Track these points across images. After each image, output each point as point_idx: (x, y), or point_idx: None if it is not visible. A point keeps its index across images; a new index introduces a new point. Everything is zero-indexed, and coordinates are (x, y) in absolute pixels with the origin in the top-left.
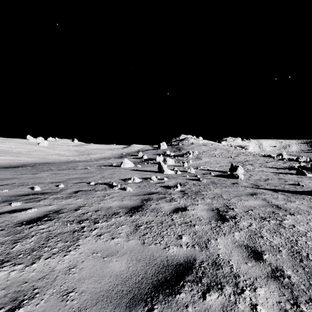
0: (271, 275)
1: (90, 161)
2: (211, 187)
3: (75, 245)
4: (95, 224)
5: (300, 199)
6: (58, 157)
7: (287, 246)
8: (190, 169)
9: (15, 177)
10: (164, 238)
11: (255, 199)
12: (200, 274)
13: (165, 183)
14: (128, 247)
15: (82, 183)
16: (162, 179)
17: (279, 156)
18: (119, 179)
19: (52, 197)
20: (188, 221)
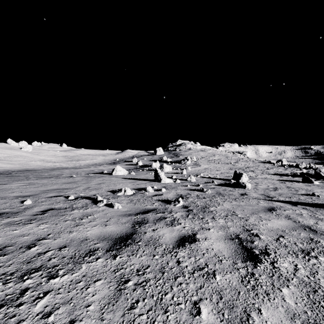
0: None
1: (79, 167)
2: (219, 201)
3: None
4: (48, 282)
5: None
6: (42, 163)
7: None
8: (191, 177)
9: None
10: (168, 313)
11: (277, 217)
12: None
13: (163, 195)
14: None
15: (58, 196)
16: (159, 189)
17: (278, 162)
18: (108, 190)
19: (5, 221)
20: (202, 263)
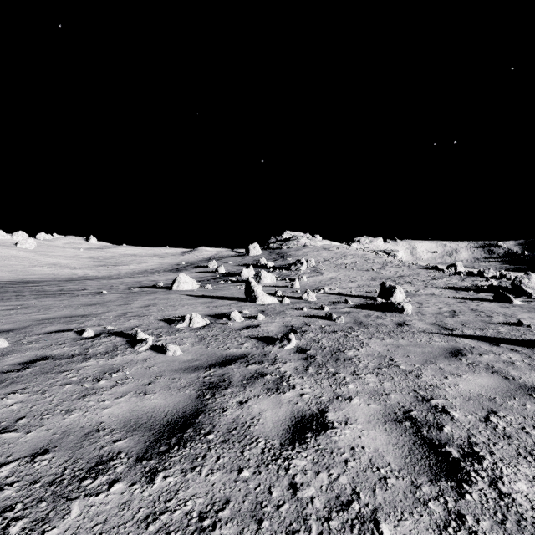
0: None
1: (117, 277)
2: (361, 337)
3: None
4: None
5: None
6: (53, 269)
7: None
8: (308, 294)
9: None
10: None
11: (471, 368)
12: None
13: (261, 326)
14: None
15: (64, 332)
16: (254, 316)
17: (451, 268)
18: (160, 318)
19: None
20: (346, 489)
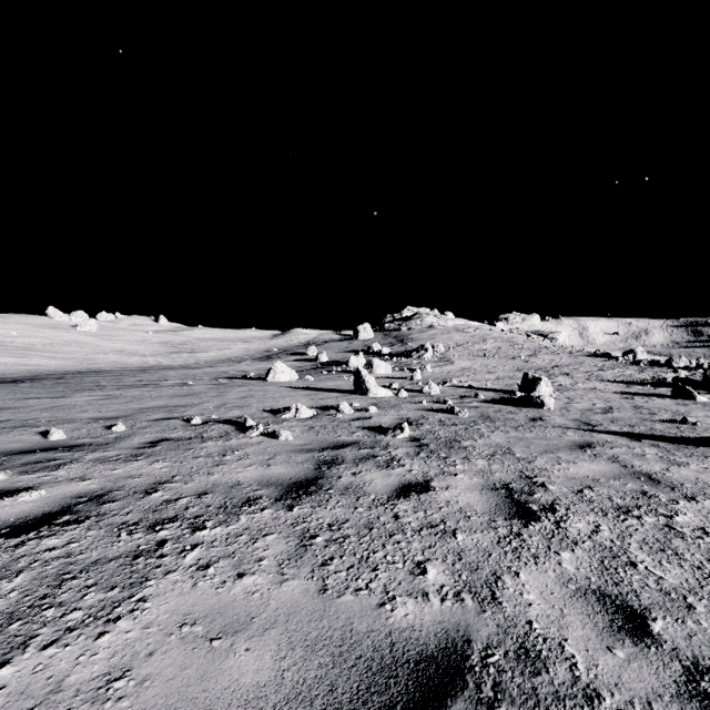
0: (689, 690)
1: (197, 366)
2: (484, 430)
3: (135, 601)
4: (194, 534)
5: (697, 458)
6: (120, 357)
7: (706, 593)
8: (430, 387)
9: (9, 406)
10: (377, 572)
11: (591, 458)
12: (487, 690)
13: (372, 418)
14: (283, 603)
15: (171, 419)
16: (365, 409)
17: (627, 356)
18: (263, 409)
19: (93, 456)
20: (437, 520)
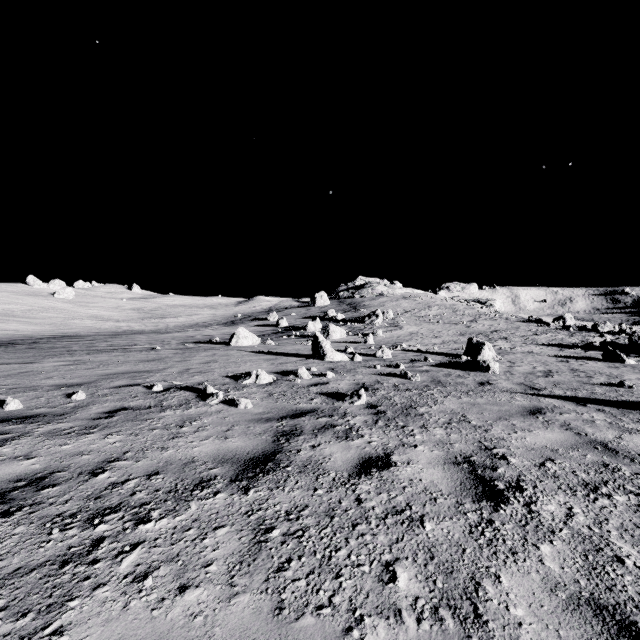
0: None
1: (166, 331)
2: (437, 395)
3: (49, 634)
4: (137, 529)
5: None
6: (95, 322)
7: None
8: (383, 351)
9: None
10: (341, 578)
11: (545, 425)
12: None
13: (330, 384)
14: (230, 631)
15: (133, 386)
16: (322, 374)
17: (558, 322)
18: (224, 375)
19: (45, 429)
20: (402, 503)
